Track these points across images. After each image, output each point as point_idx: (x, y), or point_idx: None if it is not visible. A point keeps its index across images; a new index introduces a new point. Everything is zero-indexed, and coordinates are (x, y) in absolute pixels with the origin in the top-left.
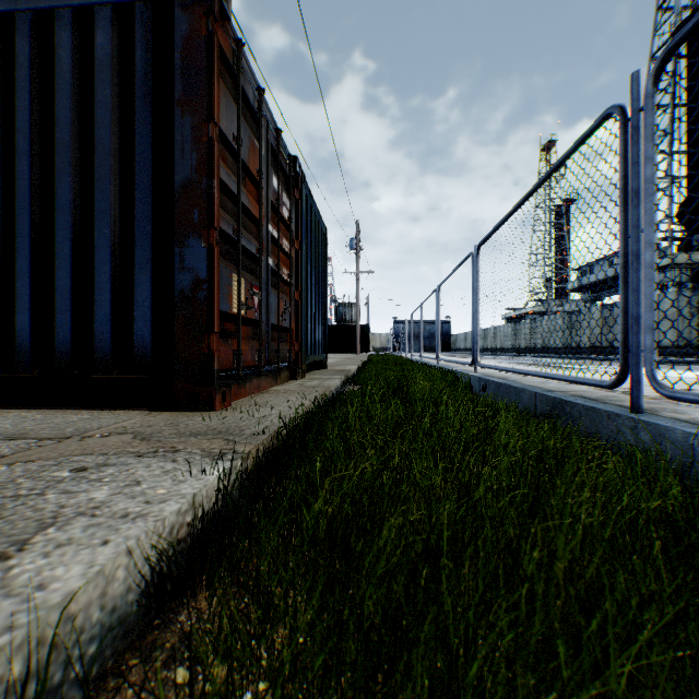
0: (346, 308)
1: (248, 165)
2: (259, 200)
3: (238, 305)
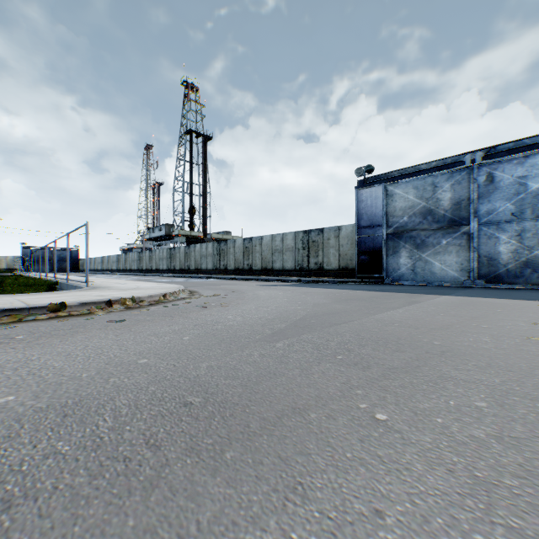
0: None
1: None
2: None
3: None
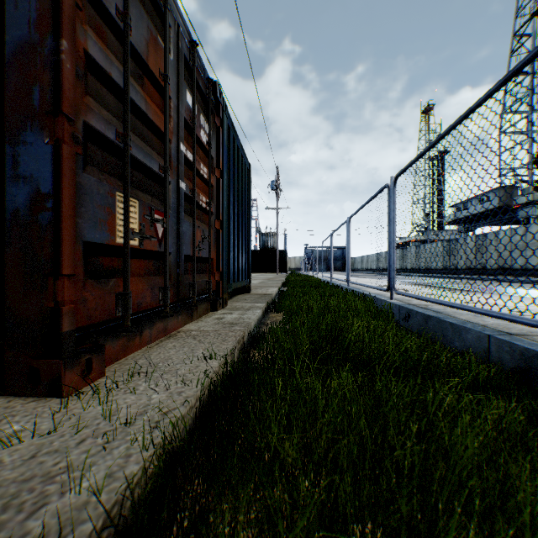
0: (268, 237)
1: (146, 61)
2: (164, 109)
3: (125, 233)
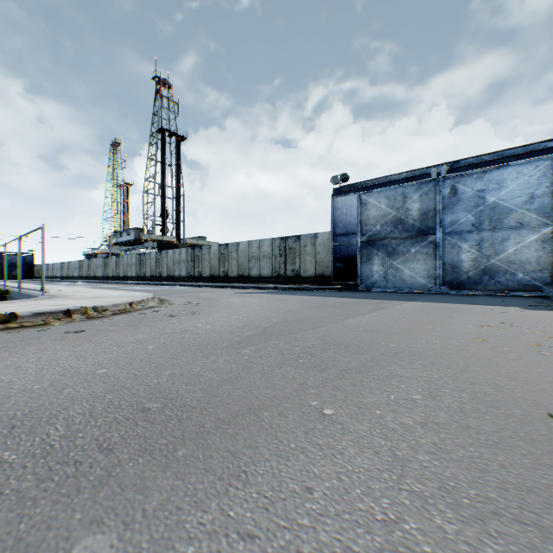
0: None
1: None
2: None
3: None
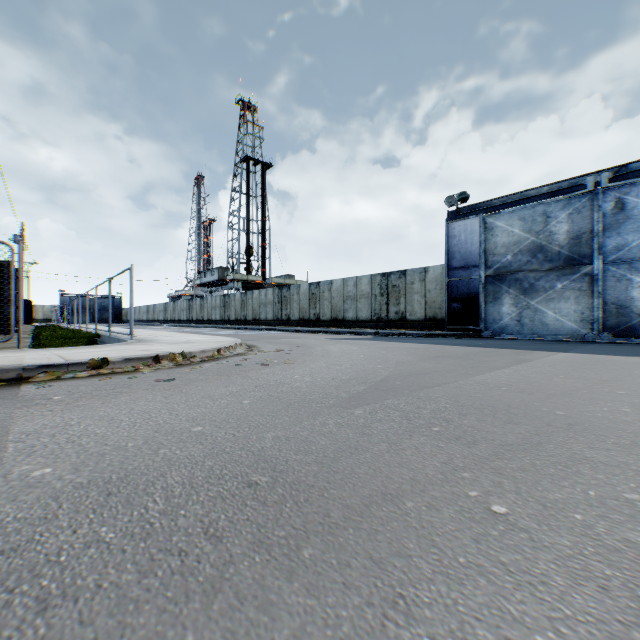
0: None
1: None
2: None
3: None
